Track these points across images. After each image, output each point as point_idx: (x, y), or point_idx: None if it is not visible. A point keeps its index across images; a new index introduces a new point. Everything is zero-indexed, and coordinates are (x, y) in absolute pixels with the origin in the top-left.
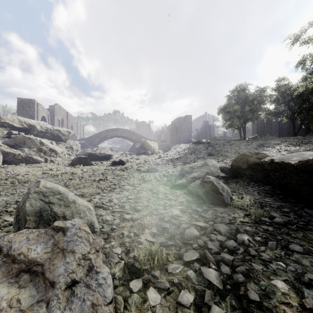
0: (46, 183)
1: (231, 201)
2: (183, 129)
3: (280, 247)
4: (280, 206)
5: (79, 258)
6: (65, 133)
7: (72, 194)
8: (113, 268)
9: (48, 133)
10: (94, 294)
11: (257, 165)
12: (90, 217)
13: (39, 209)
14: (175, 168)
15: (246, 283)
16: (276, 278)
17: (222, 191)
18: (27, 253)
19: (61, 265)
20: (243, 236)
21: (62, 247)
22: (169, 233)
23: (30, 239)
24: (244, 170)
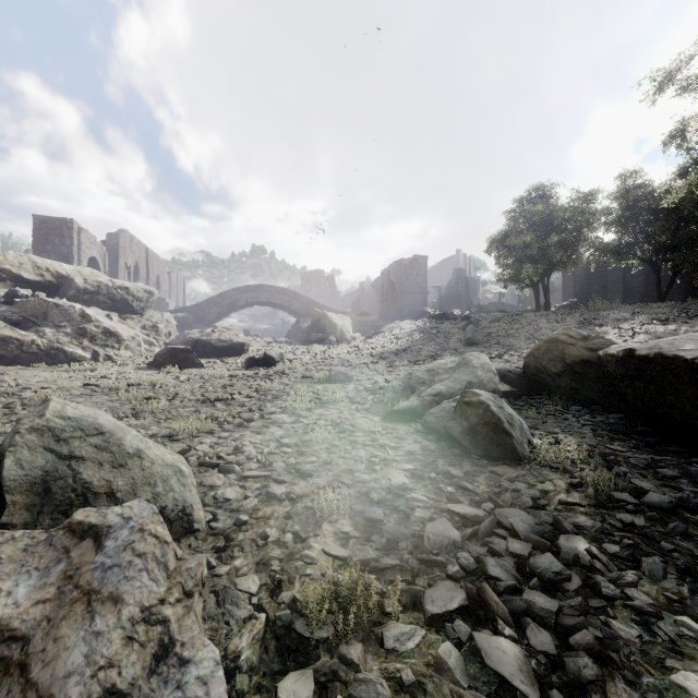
0: (64, 405)
1: (530, 450)
2: (407, 287)
3: (676, 573)
4: (653, 463)
5: (134, 619)
6: (140, 295)
7: (135, 435)
8: (236, 635)
9: (101, 294)
10: None
11: (585, 365)
12: (181, 494)
13: (41, 475)
14: (393, 374)
15: (602, 682)
16: (681, 665)
17: (509, 426)
18: None
19: (79, 643)
20: (575, 543)
21: (87, 586)
22: (384, 534)
23: (3, 560)
24: (555, 377)
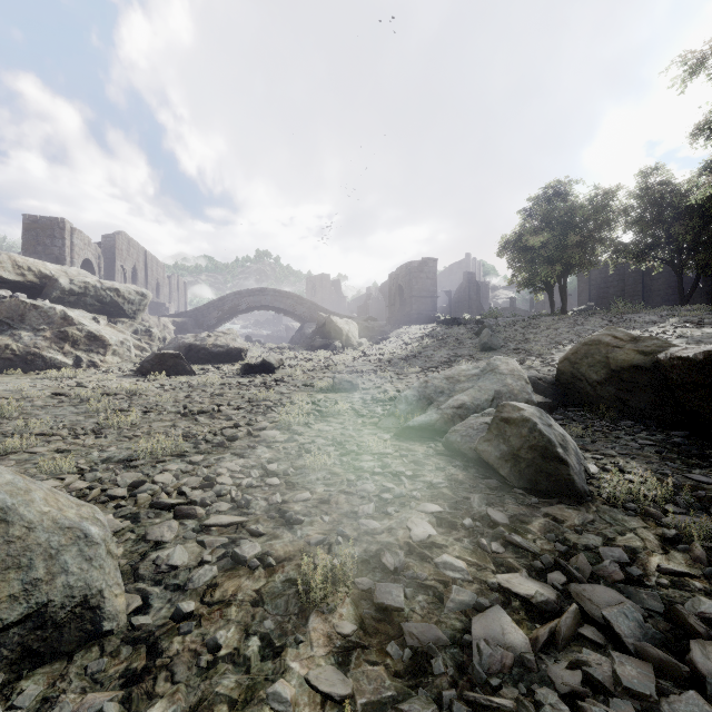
0: None
1: (588, 481)
2: (416, 291)
3: None
4: None
5: None
6: (132, 298)
7: (6, 482)
8: None
9: (88, 296)
10: None
11: (636, 372)
12: (81, 576)
13: None
14: (404, 382)
15: None
16: None
17: (562, 451)
18: None
19: None
20: None
21: None
22: (406, 639)
23: None
24: (596, 385)
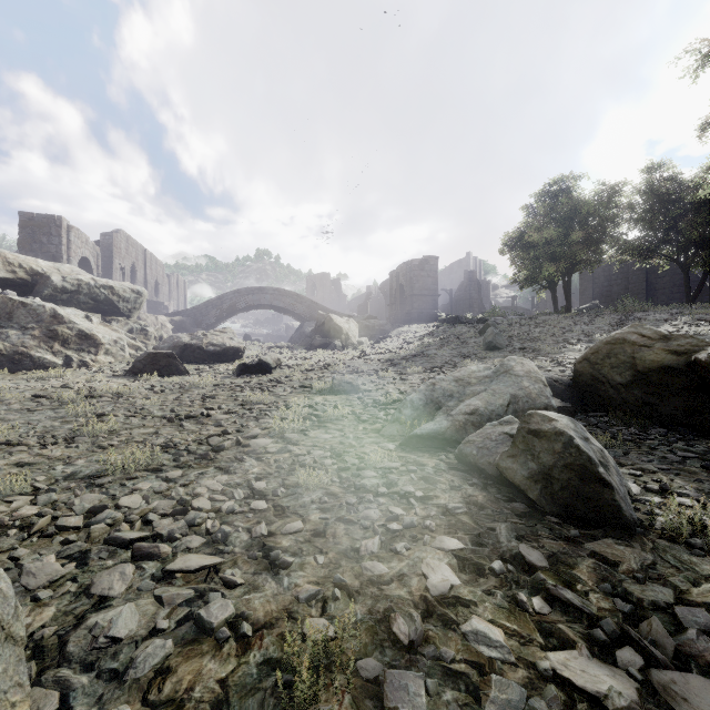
0: None
1: (633, 505)
2: (417, 289)
3: None
4: None
5: None
6: (127, 295)
7: None
8: None
9: (82, 293)
10: None
11: (667, 373)
12: None
13: None
14: (407, 383)
15: None
16: None
17: (604, 470)
18: None
19: None
20: None
21: None
22: None
23: None
24: (620, 388)
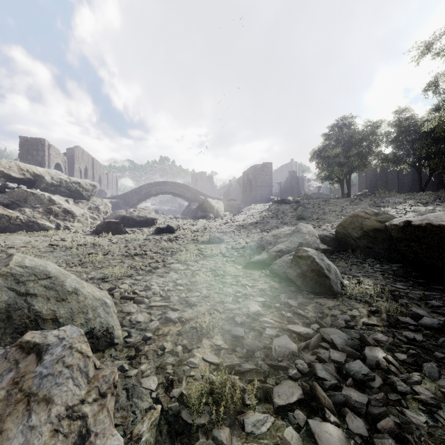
0: (23, 258)
1: (341, 288)
2: (259, 182)
3: None
4: (424, 297)
5: (60, 416)
6: (87, 187)
7: (74, 279)
8: (139, 422)
9: (62, 186)
10: None
11: (376, 232)
12: (105, 319)
13: (5, 306)
14: (250, 238)
15: None
16: None
17: (328, 272)
18: None
19: (18, 435)
20: (376, 353)
21: (28, 389)
22: (244, 346)
23: None
24: (356, 240)
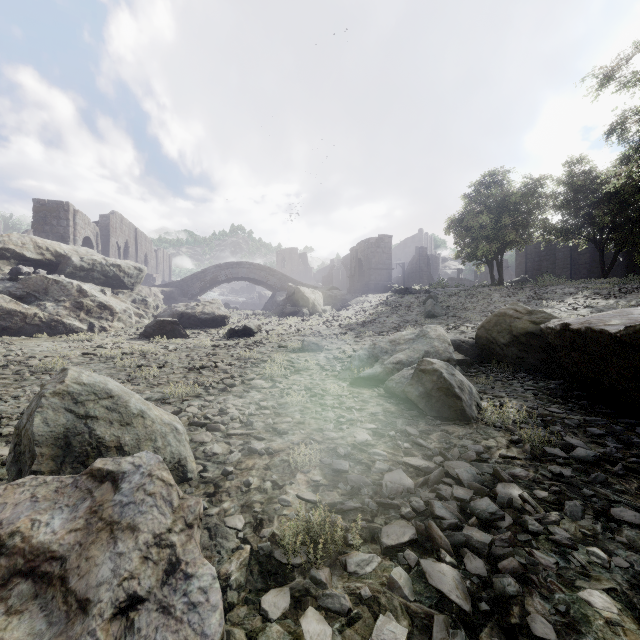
0: (80, 373)
1: (478, 412)
2: (374, 264)
3: (592, 514)
4: (584, 423)
5: (148, 543)
6: (131, 272)
7: (138, 399)
8: (226, 562)
9: (95, 271)
10: (180, 628)
11: (530, 337)
12: (177, 448)
13: (63, 431)
14: (359, 344)
15: (522, 597)
16: (588, 585)
17: (459, 391)
18: (30, 532)
19: (106, 561)
20: (510, 490)
21: (109, 518)
22: (349, 482)
23: (39, 499)
24: (503, 347)
